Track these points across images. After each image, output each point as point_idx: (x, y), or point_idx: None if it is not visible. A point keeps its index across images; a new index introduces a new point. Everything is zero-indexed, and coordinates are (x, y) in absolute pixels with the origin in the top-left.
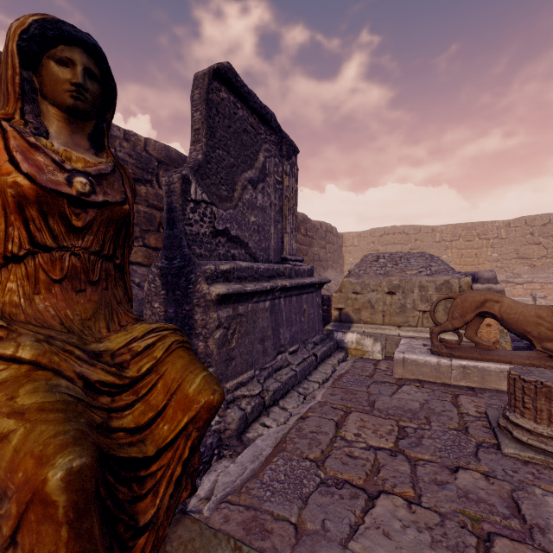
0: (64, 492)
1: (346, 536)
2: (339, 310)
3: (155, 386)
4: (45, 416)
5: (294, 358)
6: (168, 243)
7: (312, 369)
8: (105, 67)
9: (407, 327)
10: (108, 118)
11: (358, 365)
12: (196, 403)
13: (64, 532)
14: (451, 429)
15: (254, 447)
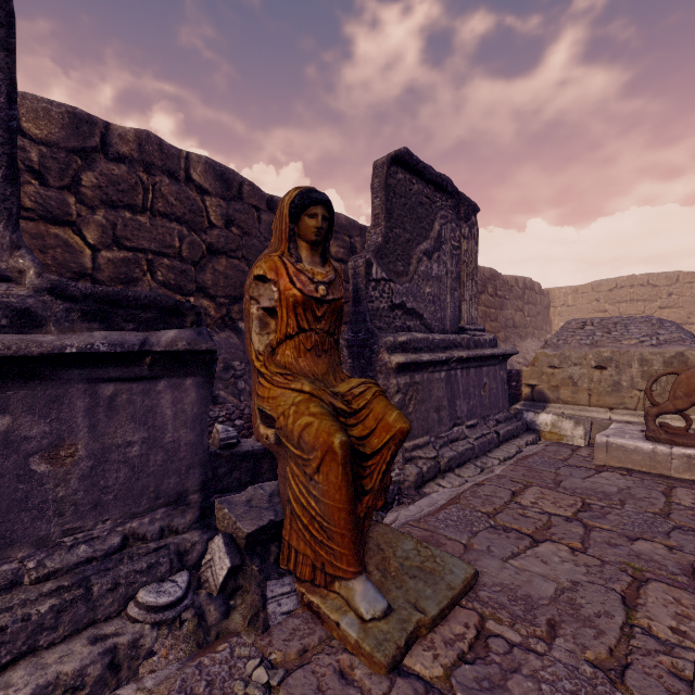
0: (340, 449)
1: (508, 556)
2: (530, 387)
3: (368, 416)
4: (325, 417)
5: (471, 432)
6: (353, 318)
7: (492, 446)
8: (332, 211)
9: (622, 409)
10: (329, 240)
11: (550, 448)
12: (394, 428)
13: (340, 468)
14: (648, 512)
15: (430, 498)
